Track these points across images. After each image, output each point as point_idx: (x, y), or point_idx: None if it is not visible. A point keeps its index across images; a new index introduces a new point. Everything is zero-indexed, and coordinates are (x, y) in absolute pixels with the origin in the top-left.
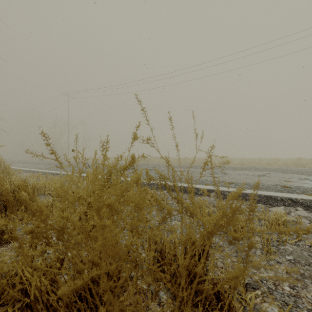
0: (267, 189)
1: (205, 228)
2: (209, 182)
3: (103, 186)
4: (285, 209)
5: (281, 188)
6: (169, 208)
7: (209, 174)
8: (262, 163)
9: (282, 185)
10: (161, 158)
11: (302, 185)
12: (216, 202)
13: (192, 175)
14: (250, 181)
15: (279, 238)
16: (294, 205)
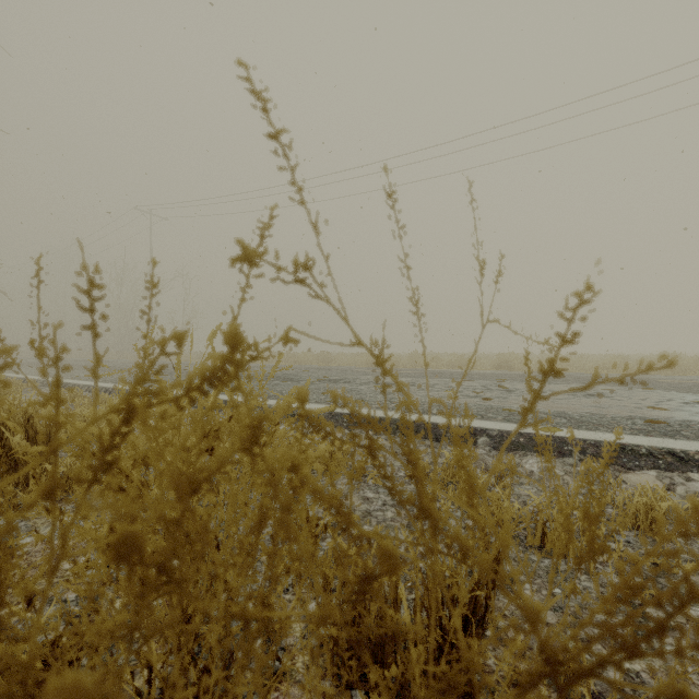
0: (613, 427)
1: (543, 645)
2: (474, 411)
3: (94, 468)
4: (662, 478)
5: (645, 426)
6: (386, 546)
7: (473, 391)
8: (588, 366)
9: (648, 418)
10: (355, 345)
11: (694, 418)
12: (492, 460)
13: (433, 394)
14: (570, 407)
15: (659, 556)
16: (681, 467)
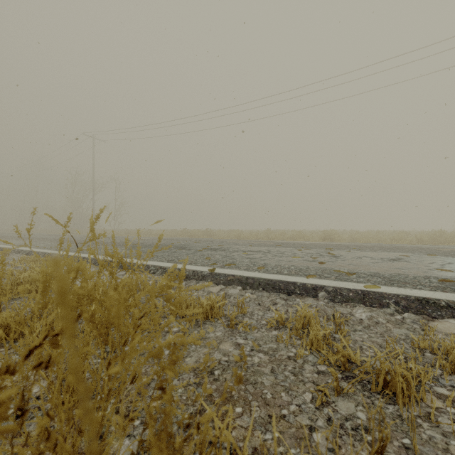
0: (416, 285)
1: None
2: (313, 272)
3: None
4: None
5: (440, 284)
6: None
7: (311, 257)
8: (383, 238)
9: (439, 277)
10: None
11: None
12: (330, 310)
13: (283, 259)
14: (381, 269)
15: None
16: None
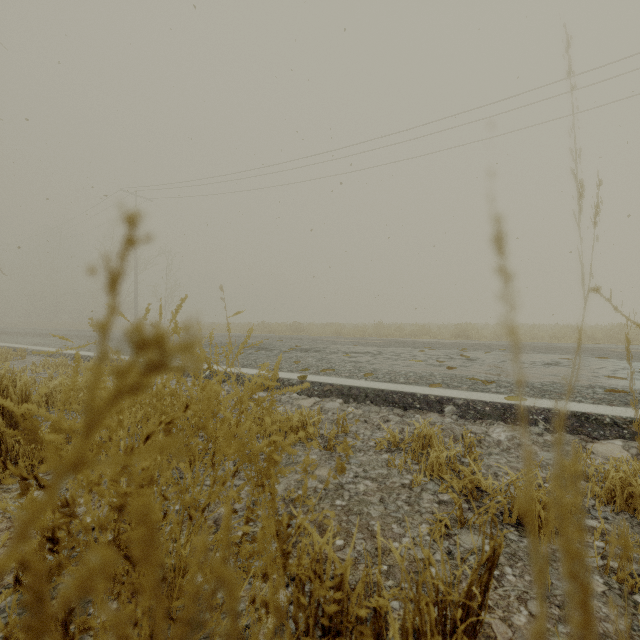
0: (575, 397)
1: None
2: (439, 379)
3: None
4: (628, 448)
5: (606, 395)
6: None
7: (436, 360)
8: (540, 335)
9: (607, 387)
10: None
11: None
12: (459, 428)
13: (399, 363)
14: (531, 376)
15: None
16: None
